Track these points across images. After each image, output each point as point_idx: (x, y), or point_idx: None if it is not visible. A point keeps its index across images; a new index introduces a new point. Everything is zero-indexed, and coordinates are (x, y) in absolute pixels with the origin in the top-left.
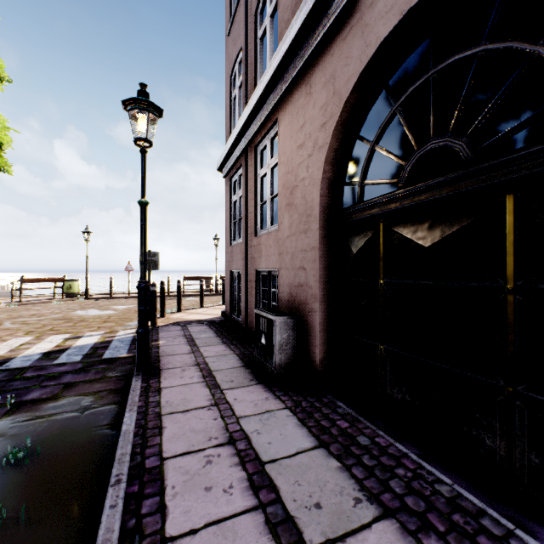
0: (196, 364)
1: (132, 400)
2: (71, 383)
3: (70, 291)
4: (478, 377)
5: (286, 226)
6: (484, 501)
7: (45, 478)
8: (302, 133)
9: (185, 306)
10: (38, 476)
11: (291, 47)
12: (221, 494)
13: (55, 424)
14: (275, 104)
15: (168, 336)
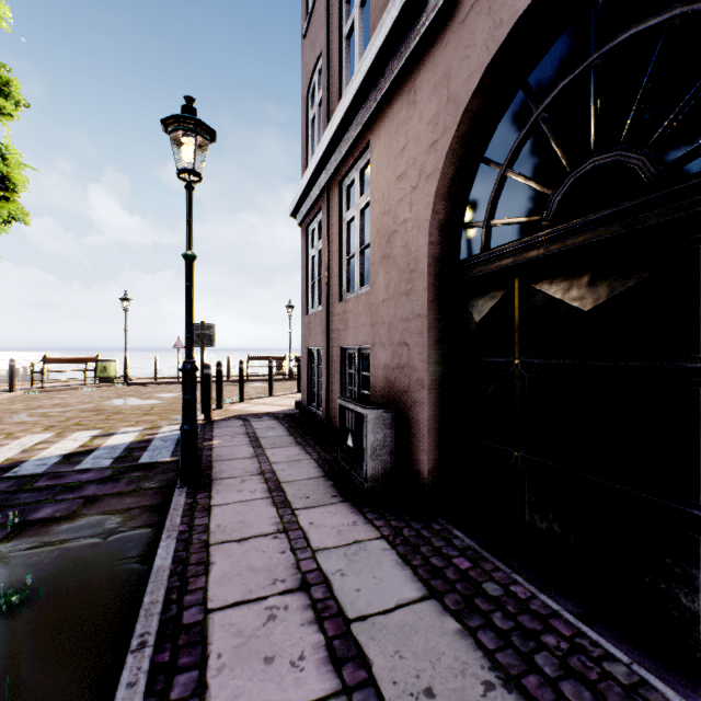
0: (260, 472)
1: (171, 523)
2: (95, 497)
3: (104, 374)
4: (668, 504)
5: (382, 287)
6: (682, 694)
7: (45, 635)
8: (403, 158)
9: (250, 394)
10: (36, 631)
11: (388, 39)
12: (287, 669)
13: (68, 554)
14: (367, 121)
15: (225, 433)
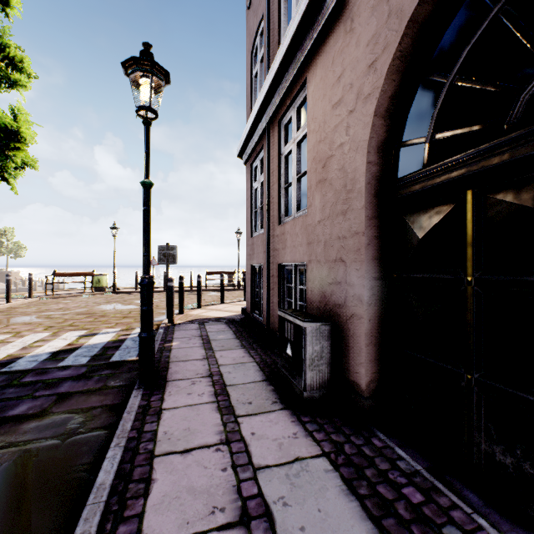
0: (209, 374)
1: (122, 428)
2: (66, 394)
3: (98, 285)
4: None
5: (317, 208)
6: None
7: None
8: (339, 85)
9: (206, 301)
10: None
11: None
12: None
13: (26, 458)
14: (303, 60)
15: (183, 336)
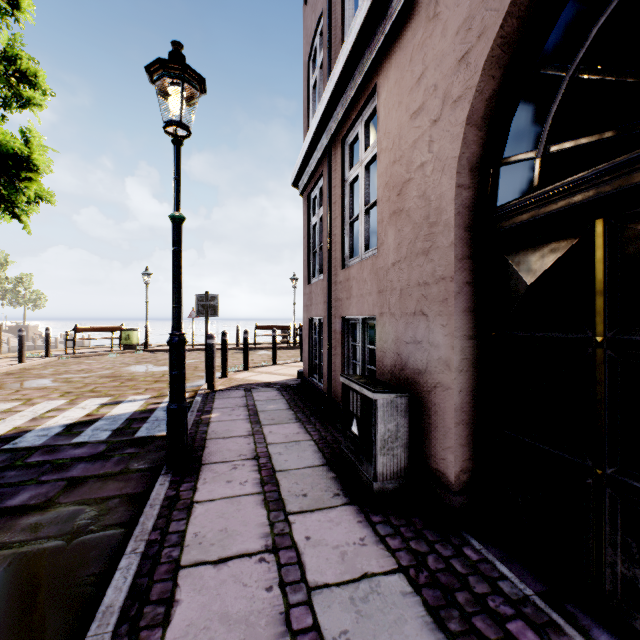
0: (254, 456)
1: (142, 528)
2: (78, 479)
3: (128, 342)
4: None
5: (391, 247)
6: None
7: None
8: (419, 89)
9: (255, 362)
10: None
11: None
12: None
13: (20, 564)
14: (373, 60)
15: (225, 405)
